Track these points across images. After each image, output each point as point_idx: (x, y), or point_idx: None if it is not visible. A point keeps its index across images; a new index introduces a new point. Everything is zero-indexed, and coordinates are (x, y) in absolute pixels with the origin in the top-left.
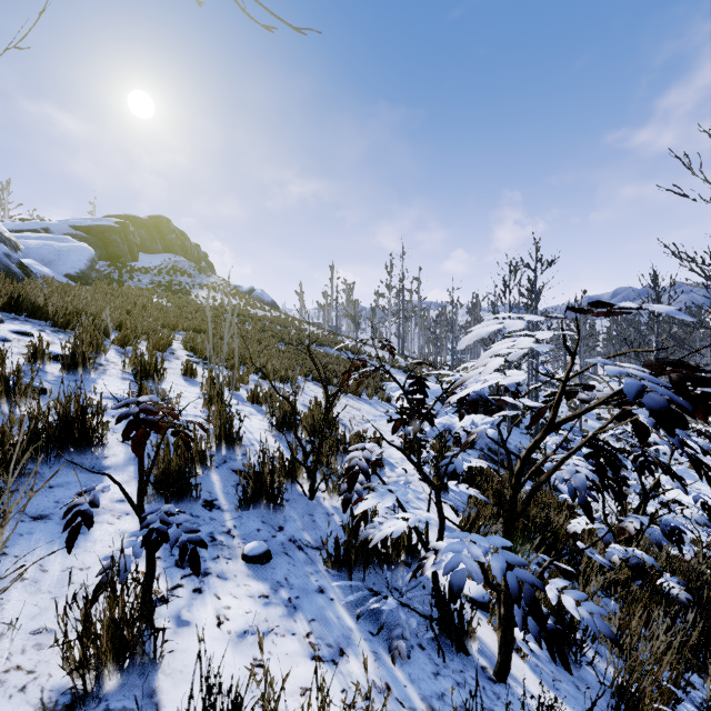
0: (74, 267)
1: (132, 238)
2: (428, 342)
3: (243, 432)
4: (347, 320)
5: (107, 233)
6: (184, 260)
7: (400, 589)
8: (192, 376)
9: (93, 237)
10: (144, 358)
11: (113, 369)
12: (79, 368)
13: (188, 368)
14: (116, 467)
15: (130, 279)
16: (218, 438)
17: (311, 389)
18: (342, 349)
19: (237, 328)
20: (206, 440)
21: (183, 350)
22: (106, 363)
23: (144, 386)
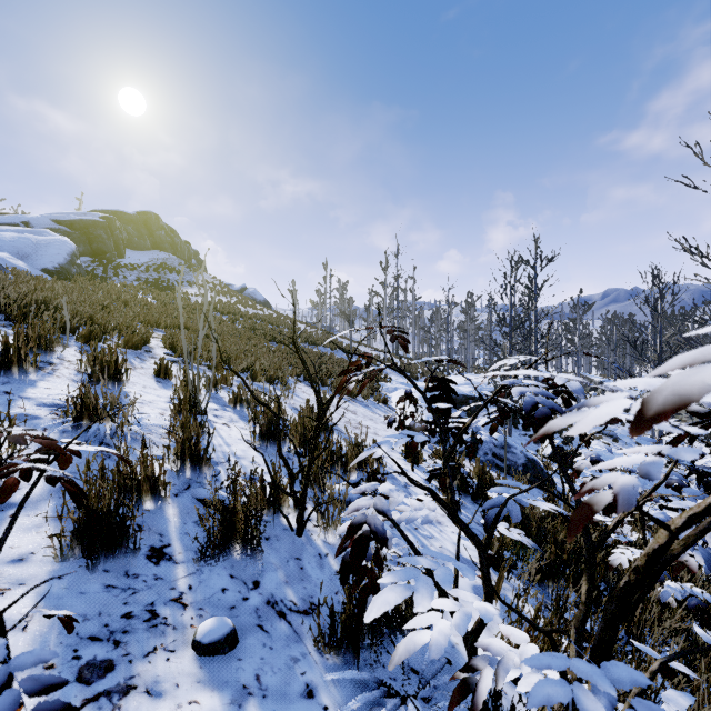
0: (53, 261)
1: (119, 233)
2: (422, 342)
3: (213, 449)
4: (340, 319)
5: (91, 228)
6: (174, 257)
7: (420, 674)
8: (167, 376)
9: (77, 231)
10: (102, 355)
11: (66, 369)
12: (13, 367)
13: (161, 367)
14: (27, 503)
15: (115, 275)
16: (180, 456)
17: (303, 390)
18: (336, 348)
19: (226, 326)
20: (167, 458)
21: (162, 348)
22: (58, 362)
23: (86, 390)
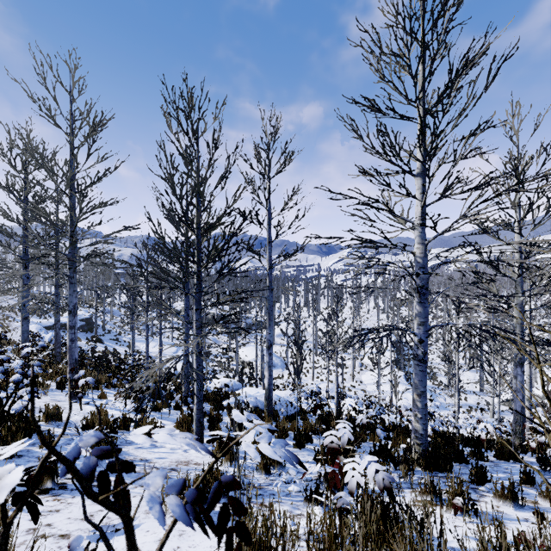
0: None
1: None
2: None
3: None
4: None
5: None
6: None
7: None
8: None
9: None
10: None
11: None
12: None
13: None
14: None
15: None
16: None
17: None
18: None
19: None
20: None
21: None
22: None
23: None
